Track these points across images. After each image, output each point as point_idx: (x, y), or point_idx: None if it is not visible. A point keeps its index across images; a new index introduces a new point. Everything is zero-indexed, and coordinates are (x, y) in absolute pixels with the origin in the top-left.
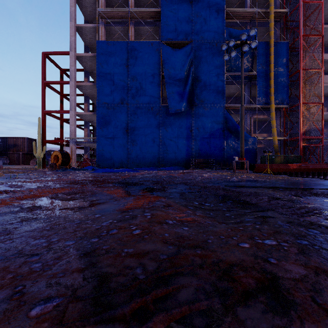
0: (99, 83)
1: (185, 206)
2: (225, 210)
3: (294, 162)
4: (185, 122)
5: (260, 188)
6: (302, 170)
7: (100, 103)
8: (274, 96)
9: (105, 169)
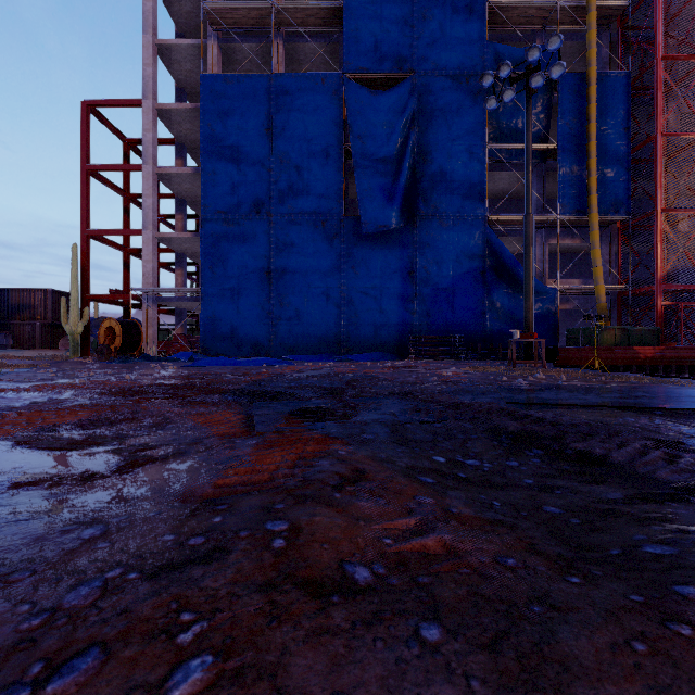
0: (207, 167)
1: (410, 475)
2: (534, 486)
3: (645, 343)
4: (397, 253)
5: (604, 411)
6: (666, 362)
7: (208, 212)
8: (598, 195)
9: (218, 358)
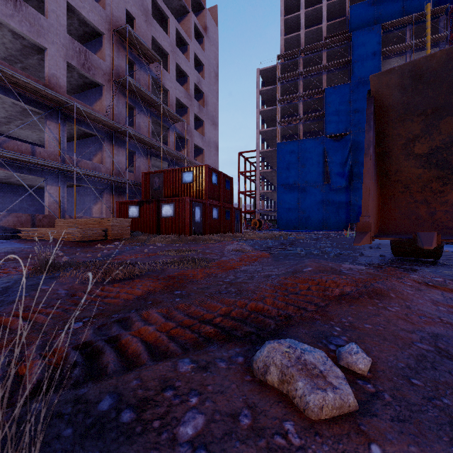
0: (278, 171)
1: None
2: None
3: None
4: (344, 195)
5: None
6: None
7: (279, 185)
8: None
9: (288, 230)
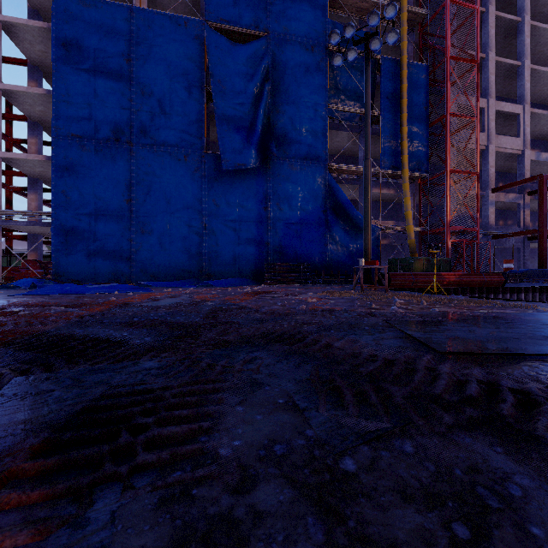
0: (60, 88)
1: None
2: None
3: (442, 271)
4: (254, 190)
5: None
6: (463, 285)
7: (61, 134)
8: (408, 156)
9: (66, 285)
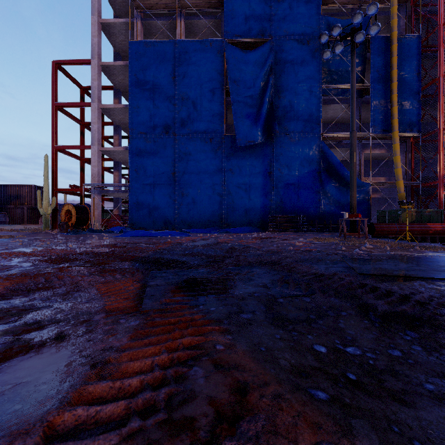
0: (133, 103)
1: (299, 387)
2: (441, 397)
3: (433, 221)
4: (260, 160)
5: None
6: None
7: (134, 133)
8: (398, 119)
9: (139, 231)
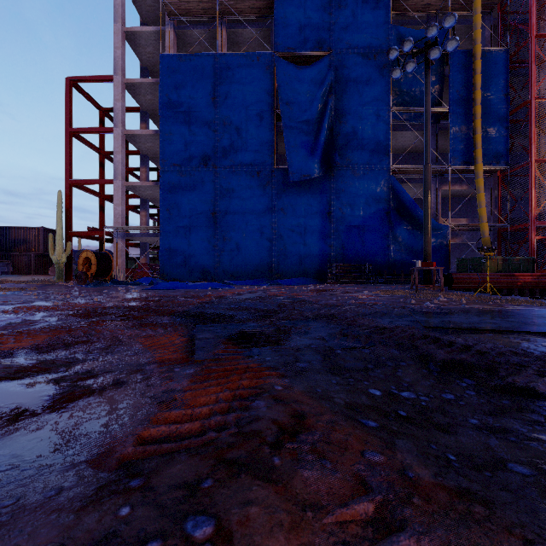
0: (165, 129)
1: (351, 418)
2: (481, 428)
3: (523, 270)
4: (318, 197)
5: (518, 336)
6: (542, 286)
7: (166, 165)
8: (482, 149)
9: (173, 283)
